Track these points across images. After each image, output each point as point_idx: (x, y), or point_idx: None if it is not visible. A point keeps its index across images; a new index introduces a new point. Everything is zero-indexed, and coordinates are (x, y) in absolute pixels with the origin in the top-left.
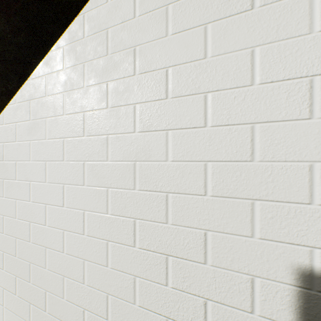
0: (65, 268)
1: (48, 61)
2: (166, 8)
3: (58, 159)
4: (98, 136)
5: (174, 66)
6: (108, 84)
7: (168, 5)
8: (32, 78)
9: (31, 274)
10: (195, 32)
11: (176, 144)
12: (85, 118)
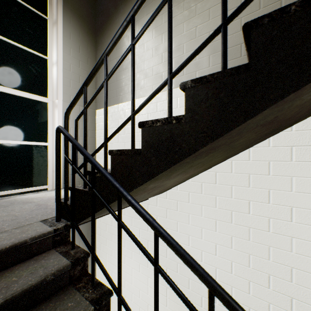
0: None
1: (203, 176)
2: (291, 177)
3: (211, 229)
4: (242, 226)
5: (296, 207)
6: (250, 202)
7: (292, 176)
8: (190, 181)
9: (189, 285)
10: (310, 196)
11: (298, 245)
12: (232, 214)
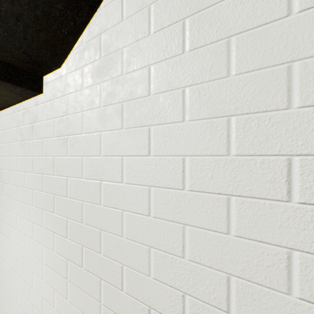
0: (152, 236)
1: None
2: None
3: (141, 95)
4: (209, 45)
5: None
6: None
7: None
8: (103, 7)
9: (102, 244)
10: None
11: None
12: (185, 27)
